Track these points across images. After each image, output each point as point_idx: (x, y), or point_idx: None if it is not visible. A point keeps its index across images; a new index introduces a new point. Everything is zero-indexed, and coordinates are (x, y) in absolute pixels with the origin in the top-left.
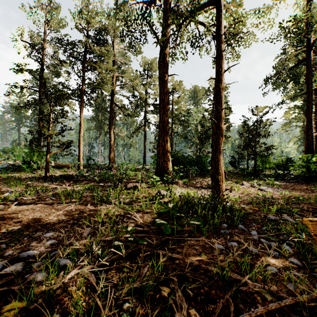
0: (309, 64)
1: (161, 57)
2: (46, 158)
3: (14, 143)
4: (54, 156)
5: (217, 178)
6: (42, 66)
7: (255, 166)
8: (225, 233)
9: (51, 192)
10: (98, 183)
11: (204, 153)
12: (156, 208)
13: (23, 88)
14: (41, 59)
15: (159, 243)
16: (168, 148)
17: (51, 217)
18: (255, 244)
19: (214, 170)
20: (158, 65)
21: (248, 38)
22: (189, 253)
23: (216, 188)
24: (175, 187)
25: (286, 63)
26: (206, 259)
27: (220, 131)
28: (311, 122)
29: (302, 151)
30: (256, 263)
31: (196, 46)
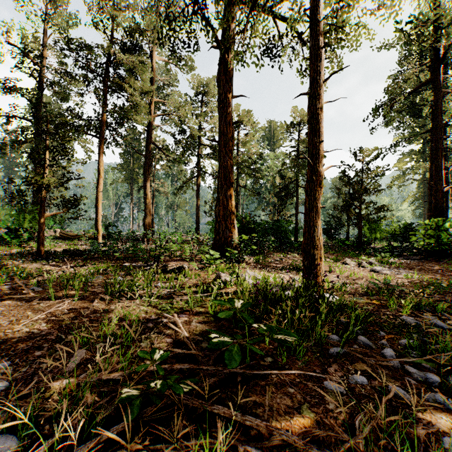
0: (438, 86)
1: (221, 67)
2: (39, 223)
3: (1, 202)
4: (62, 221)
5: (313, 253)
6: (40, 84)
7: (361, 235)
8: (339, 355)
9: (35, 278)
10: (121, 262)
11: (284, 218)
12: (213, 305)
13: (9, 117)
14: (38, 72)
15: (216, 382)
16: (232, 208)
17: (19, 326)
18: (399, 378)
19: (308, 240)
20: (217, 81)
21: (358, 36)
22: (278, 408)
23: (311, 271)
24: (244, 269)
25: (403, 86)
26: (314, 421)
27: (317, 177)
28: (441, 171)
29: (428, 214)
30: (420, 431)
31: (275, 56)
